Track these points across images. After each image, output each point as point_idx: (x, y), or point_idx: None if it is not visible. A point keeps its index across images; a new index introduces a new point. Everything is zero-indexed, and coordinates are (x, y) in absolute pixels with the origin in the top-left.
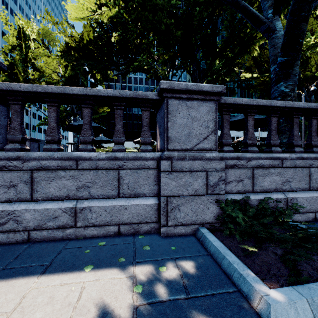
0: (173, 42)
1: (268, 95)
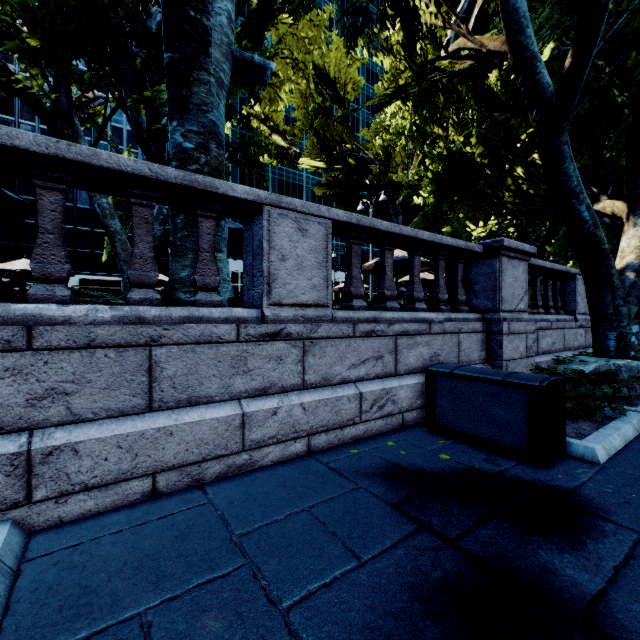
0: (49, 2)
1: (341, 205)
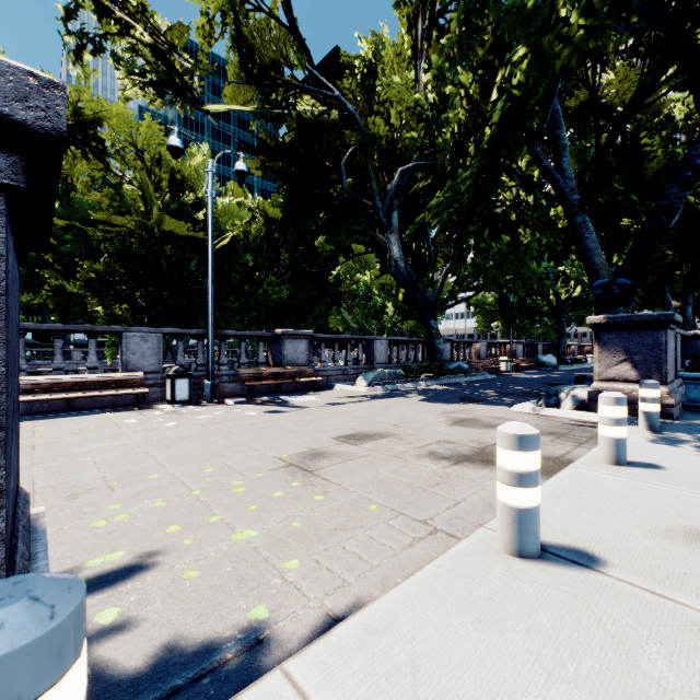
0: None
1: None
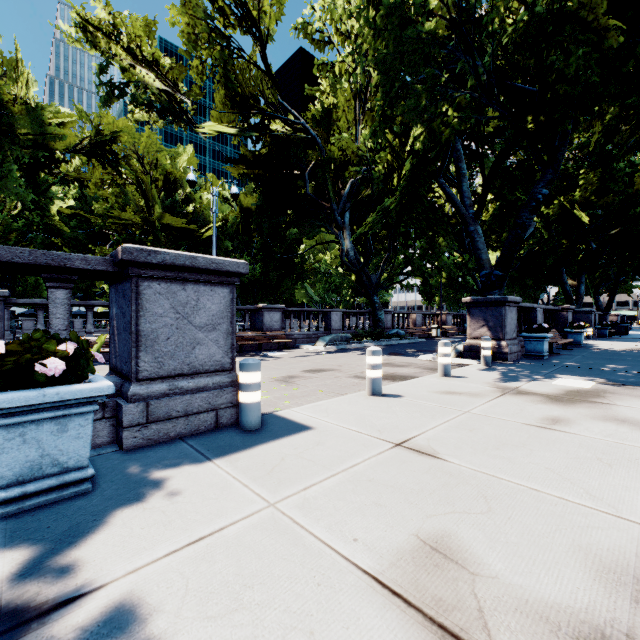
0: None
1: None
